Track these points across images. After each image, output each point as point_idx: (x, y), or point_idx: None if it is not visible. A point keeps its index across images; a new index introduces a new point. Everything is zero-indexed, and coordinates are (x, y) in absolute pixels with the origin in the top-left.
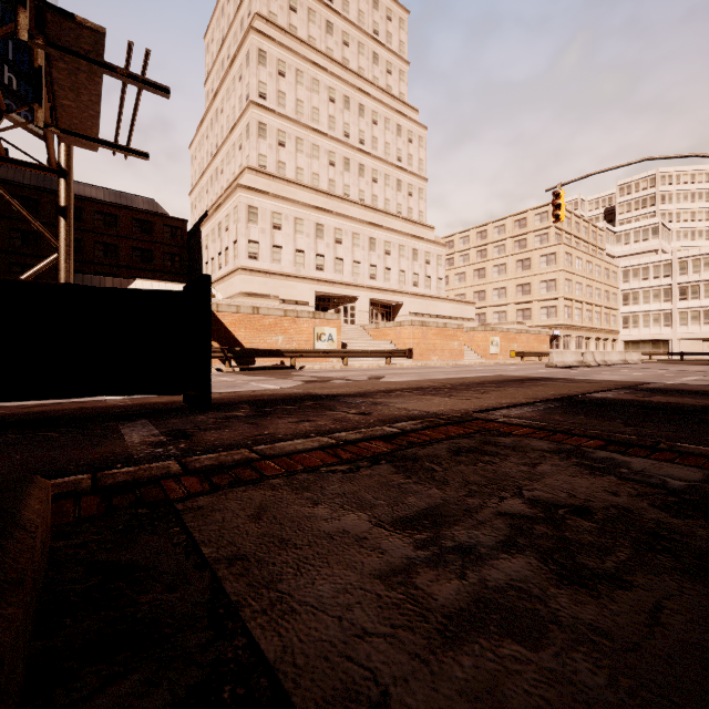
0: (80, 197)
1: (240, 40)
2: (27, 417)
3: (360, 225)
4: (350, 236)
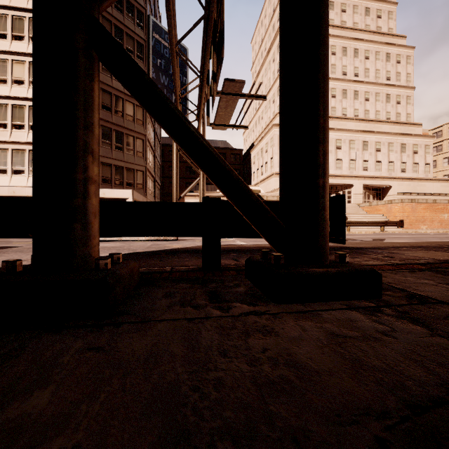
0: None
1: (273, 37)
2: (226, 249)
3: (355, 134)
4: (347, 143)
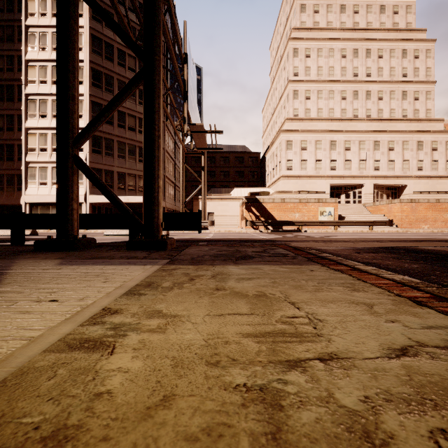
0: (214, 152)
1: (285, 46)
2: (184, 240)
3: (365, 134)
4: (357, 143)
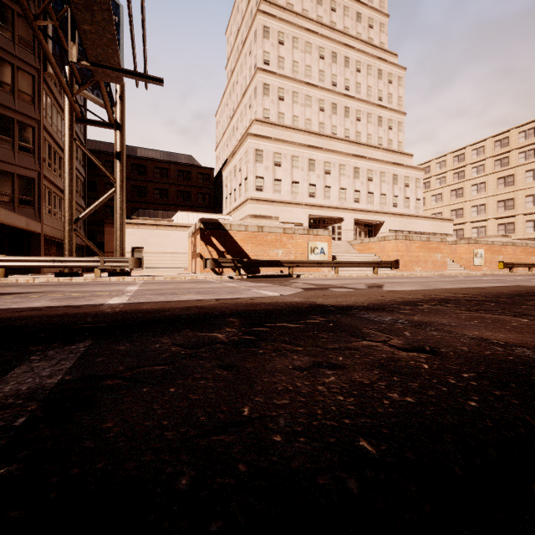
0: (145, 158)
1: (250, 24)
2: None
3: (346, 157)
4: (337, 167)
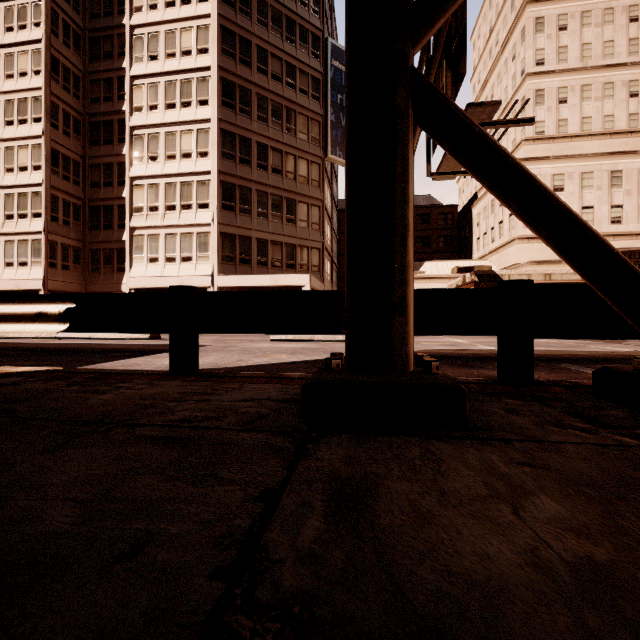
0: None
1: (512, 21)
2: (475, 355)
3: None
4: None
